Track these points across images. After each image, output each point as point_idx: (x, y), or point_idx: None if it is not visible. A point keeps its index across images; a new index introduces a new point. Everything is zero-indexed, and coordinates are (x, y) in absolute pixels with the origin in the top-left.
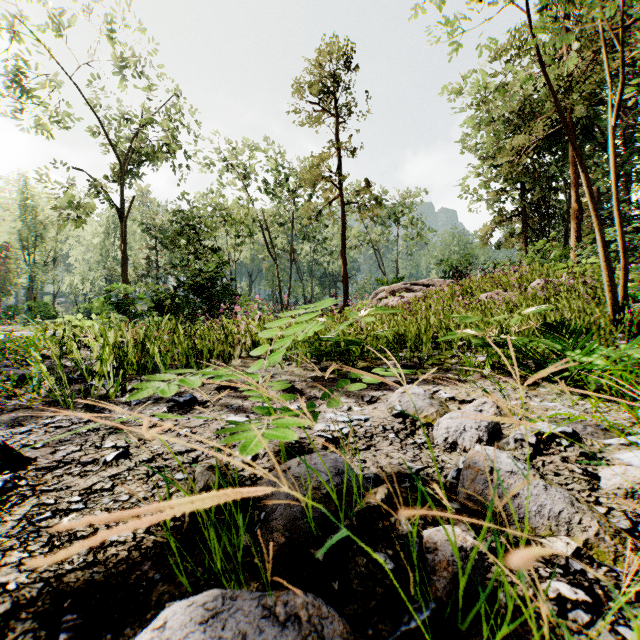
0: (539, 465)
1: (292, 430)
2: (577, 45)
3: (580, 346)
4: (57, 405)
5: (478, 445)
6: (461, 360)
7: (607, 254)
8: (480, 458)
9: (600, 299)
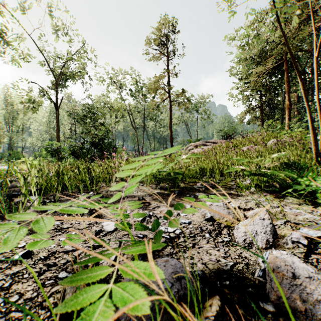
0: (314, 262)
1: (141, 289)
2: (298, 12)
3: (305, 175)
4: (0, 213)
5: (274, 250)
6: (236, 182)
7: (313, 125)
8: (281, 263)
9: (307, 149)
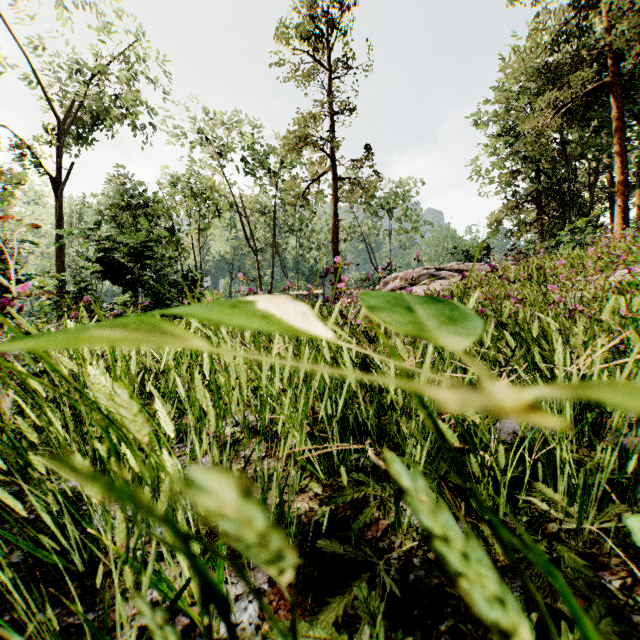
0: None
1: None
2: None
3: None
4: None
5: None
6: None
7: None
8: None
9: None
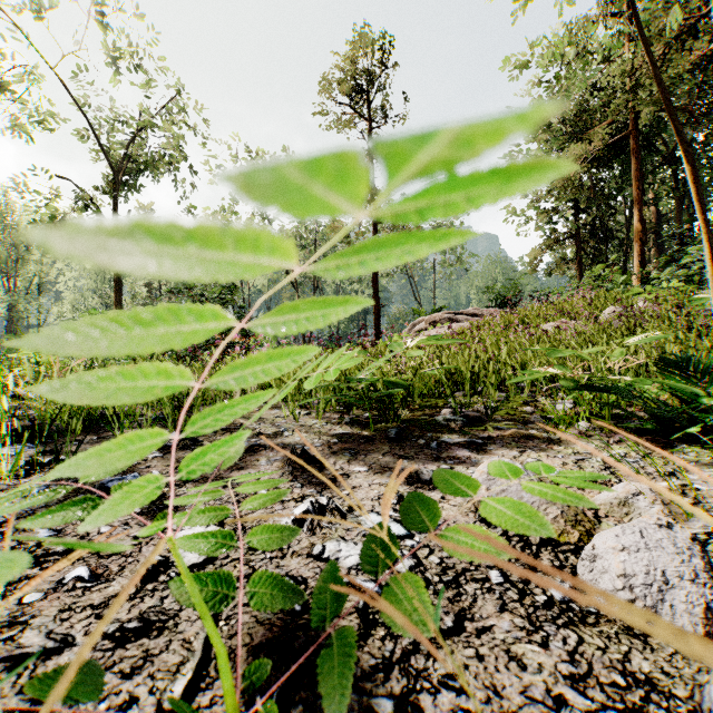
0: None
1: None
2: None
3: None
4: None
5: None
6: (537, 408)
7: None
8: None
9: (696, 329)
